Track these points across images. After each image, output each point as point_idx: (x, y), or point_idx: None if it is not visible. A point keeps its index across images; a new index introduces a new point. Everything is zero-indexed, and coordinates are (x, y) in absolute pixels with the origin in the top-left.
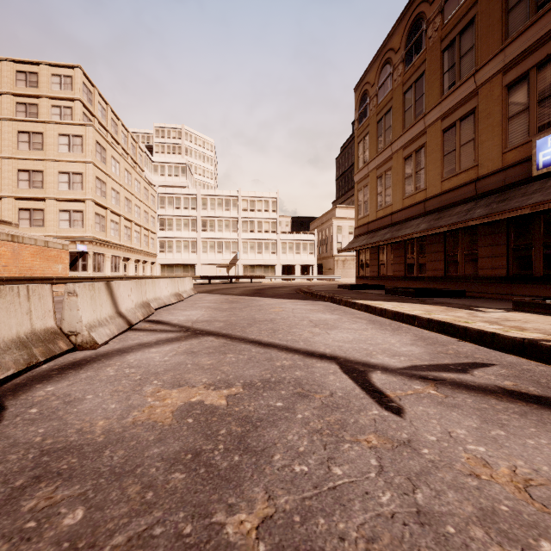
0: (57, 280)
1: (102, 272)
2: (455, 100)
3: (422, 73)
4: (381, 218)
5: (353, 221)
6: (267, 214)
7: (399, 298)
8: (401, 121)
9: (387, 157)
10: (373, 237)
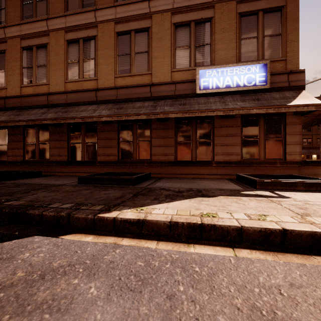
0: None
1: None
2: (131, 12)
3: None
4: (31, 95)
5: None
6: None
7: (130, 189)
8: (63, 1)
9: (41, 31)
10: (20, 114)
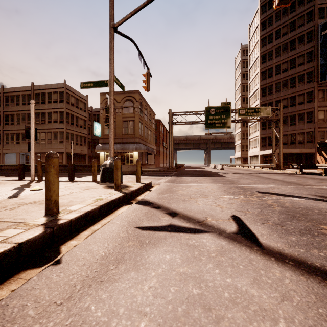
0: None
1: None
2: None
3: None
4: None
5: None
6: None
7: None
8: None
9: None
10: None
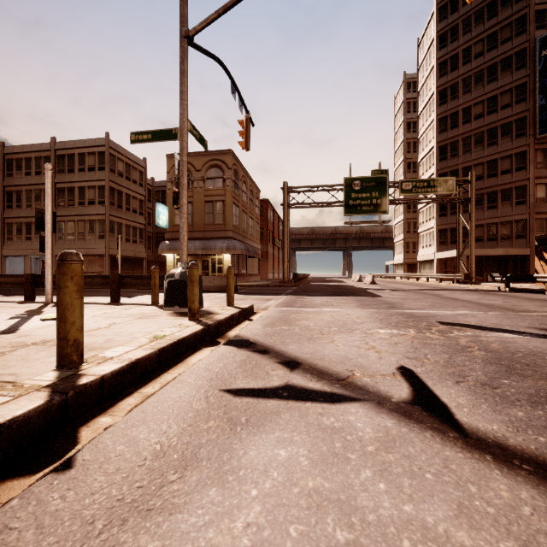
0: None
1: None
2: None
3: None
4: None
5: None
6: None
7: None
8: None
9: None
10: None
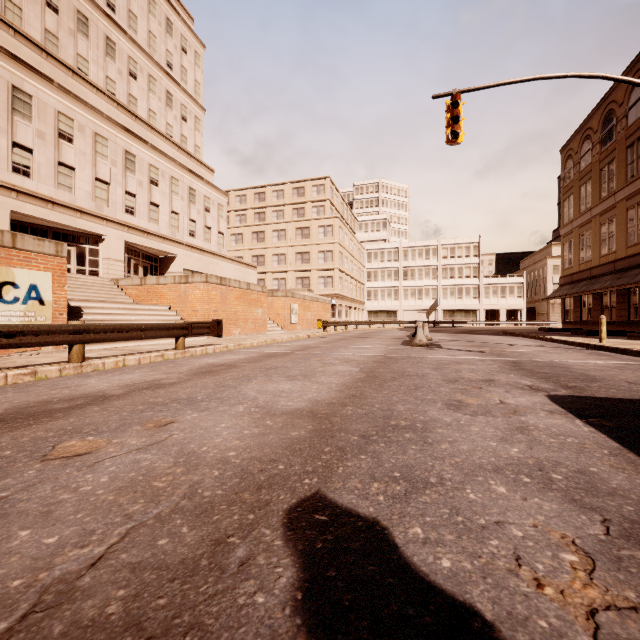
0: (342, 323)
1: (341, 318)
2: (634, 188)
3: (613, 158)
4: (582, 271)
5: None
6: (468, 260)
7: (573, 335)
8: (598, 192)
9: (587, 220)
10: (573, 288)
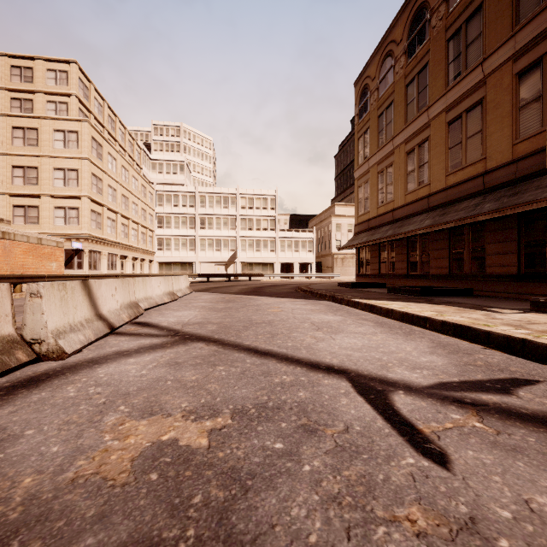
0: (49, 278)
1: (98, 270)
2: (461, 91)
3: (425, 64)
4: (382, 214)
5: (352, 219)
6: (265, 212)
7: (404, 297)
8: (403, 115)
9: (389, 152)
10: (374, 234)
